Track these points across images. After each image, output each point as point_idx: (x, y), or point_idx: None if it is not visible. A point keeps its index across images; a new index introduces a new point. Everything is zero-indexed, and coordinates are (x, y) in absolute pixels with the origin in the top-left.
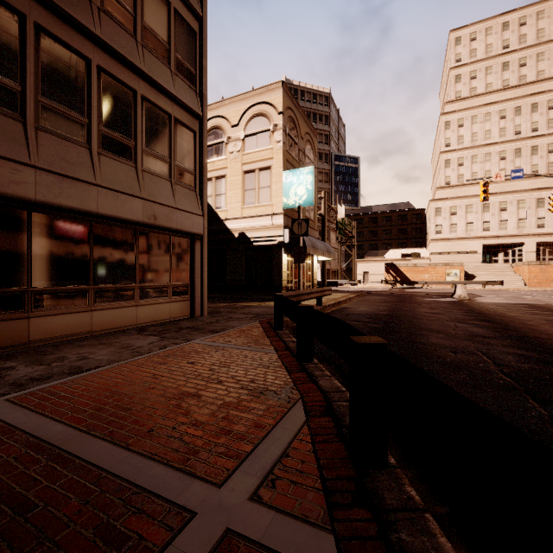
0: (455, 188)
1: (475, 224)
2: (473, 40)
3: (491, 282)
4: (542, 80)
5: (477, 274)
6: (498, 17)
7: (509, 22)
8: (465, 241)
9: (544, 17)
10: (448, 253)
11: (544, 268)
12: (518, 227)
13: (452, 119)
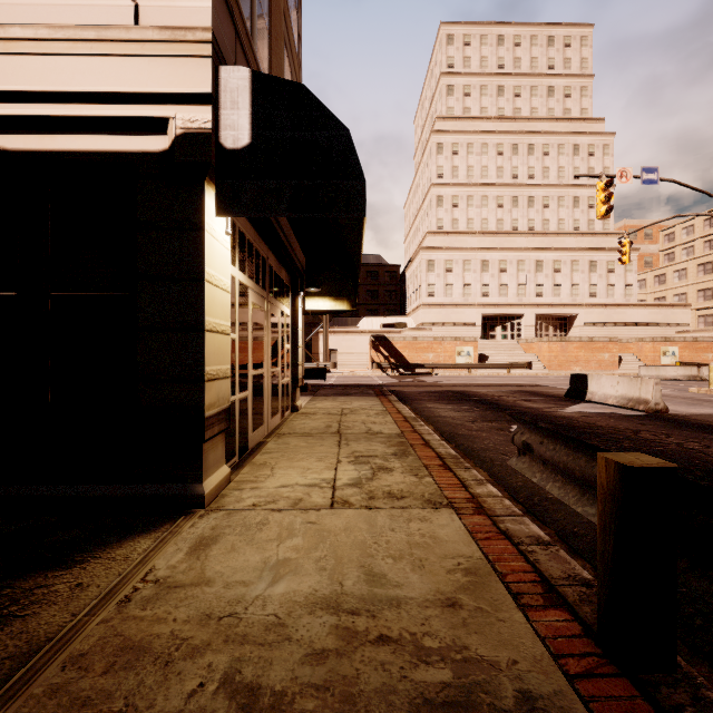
0: (450, 236)
1: (474, 286)
2: (467, 44)
3: (517, 365)
4: (537, 119)
5: (489, 353)
6: (493, 26)
7: (504, 36)
8: (462, 309)
9: (538, 45)
10: (442, 324)
11: (565, 345)
12: (517, 294)
13: (445, 142)
